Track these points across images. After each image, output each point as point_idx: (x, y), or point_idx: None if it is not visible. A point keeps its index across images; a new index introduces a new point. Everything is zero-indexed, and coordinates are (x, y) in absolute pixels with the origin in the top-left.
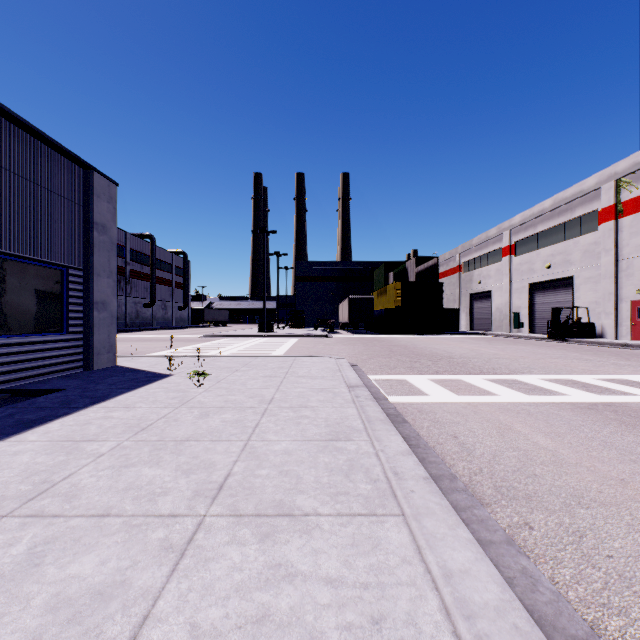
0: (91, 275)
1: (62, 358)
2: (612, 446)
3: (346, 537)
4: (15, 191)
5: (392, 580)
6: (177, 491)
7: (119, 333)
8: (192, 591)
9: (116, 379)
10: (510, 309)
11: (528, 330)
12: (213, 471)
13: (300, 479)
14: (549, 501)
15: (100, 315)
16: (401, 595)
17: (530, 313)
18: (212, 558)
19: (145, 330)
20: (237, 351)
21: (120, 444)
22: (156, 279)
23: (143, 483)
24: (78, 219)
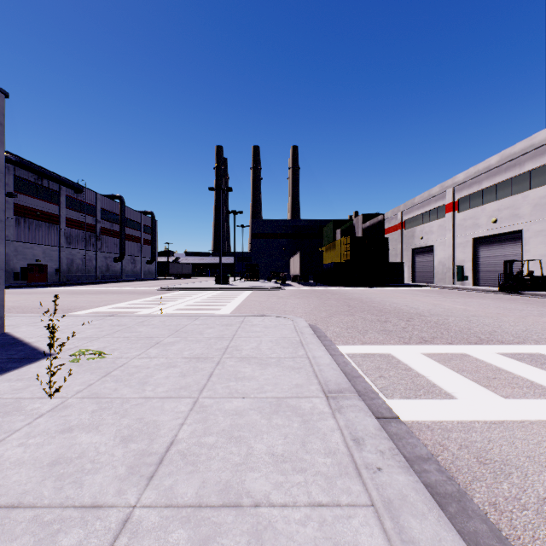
0: None
1: None
2: None
3: None
4: None
5: None
6: None
7: (85, 285)
8: None
9: None
10: (453, 262)
11: (472, 282)
12: None
13: None
14: None
15: None
16: None
17: (474, 266)
18: None
19: (113, 282)
20: (185, 306)
21: None
22: (125, 236)
23: None
24: None
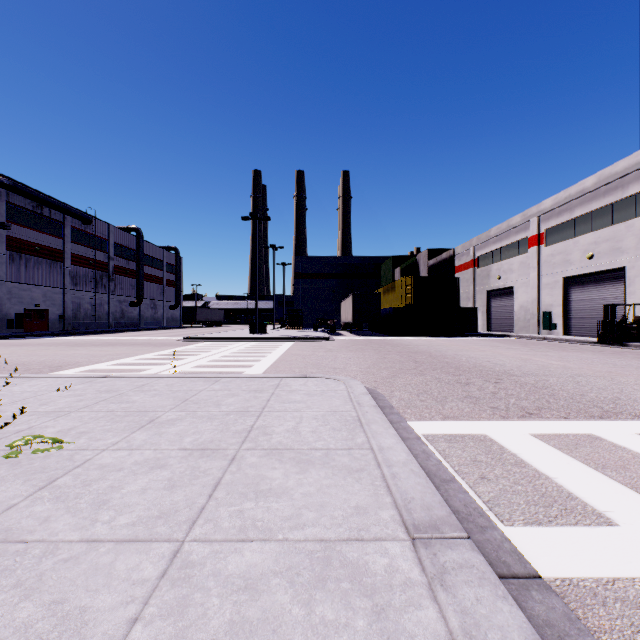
0: None
1: None
2: None
3: None
4: None
5: None
6: None
7: (94, 335)
8: None
9: None
10: (538, 307)
11: (562, 331)
12: None
13: None
14: None
15: None
16: None
17: (565, 312)
18: None
19: (128, 331)
20: (207, 362)
21: None
22: (144, 276)
23: None
24: None
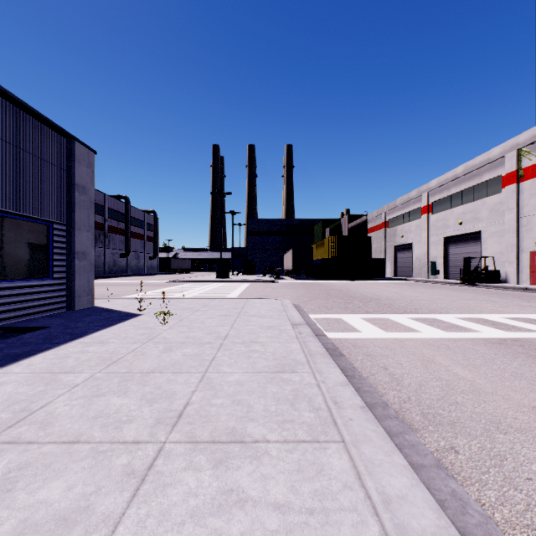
0: (73, 229)
1: (48, 300)
2: (522, 377)
3: (292, 463)
4: (7, 157)
5: (335, 505)
6: (141, 419)
7: (99, 279)
8: (150, 517)
9: (94, 318)
10: (428, 259)
11: (443, 276)
12: (174, 400)
13: (251, 408)
14: (471, 427)
15: (81, 263)
16: (344, 521)
17: (445, 262)
18: (170, 484)
19: (121, 276)
20: (198, 294)
21: (93, 375)
22: (130, 233)
23: (111, 411)
24: (62, 181)
